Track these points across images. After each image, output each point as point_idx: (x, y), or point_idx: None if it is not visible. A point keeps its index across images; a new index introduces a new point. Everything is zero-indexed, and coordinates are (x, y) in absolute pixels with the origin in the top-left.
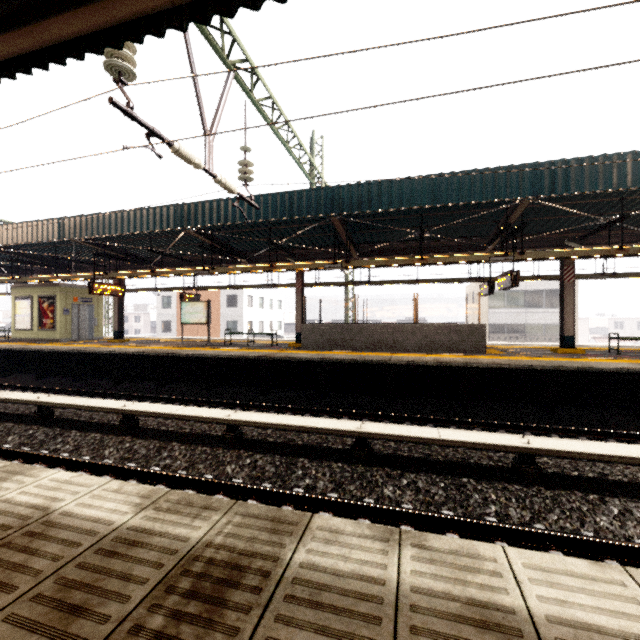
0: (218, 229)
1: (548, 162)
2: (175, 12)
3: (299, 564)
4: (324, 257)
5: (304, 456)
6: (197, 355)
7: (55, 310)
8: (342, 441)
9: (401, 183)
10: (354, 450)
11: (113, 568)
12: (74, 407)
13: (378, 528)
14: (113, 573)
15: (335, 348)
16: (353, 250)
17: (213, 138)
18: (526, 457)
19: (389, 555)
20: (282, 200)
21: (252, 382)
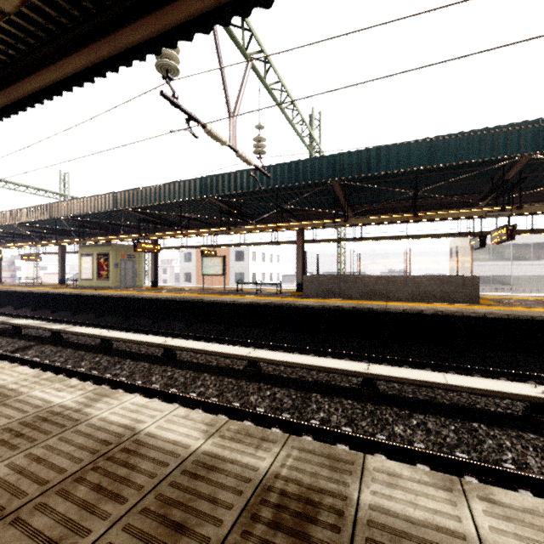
0: (233, 196)
1: None
2: (220, 10)
3: (368, 506)
4: (322, 217)
5: (316, 392)
6: (217, 301)
7: (109, 264)
8: (348, 380)
9: (398, 147)
10: (362, 389)
11: (200, 490)
12: (128, 341)
13: (436, 475)
14: (201, 495)
15: (333, 297)
16: (349, 210)
17: (235, 119)
18: (540, 407)
19: (458, 506)
20: (289, 169)
21: (262, 324)
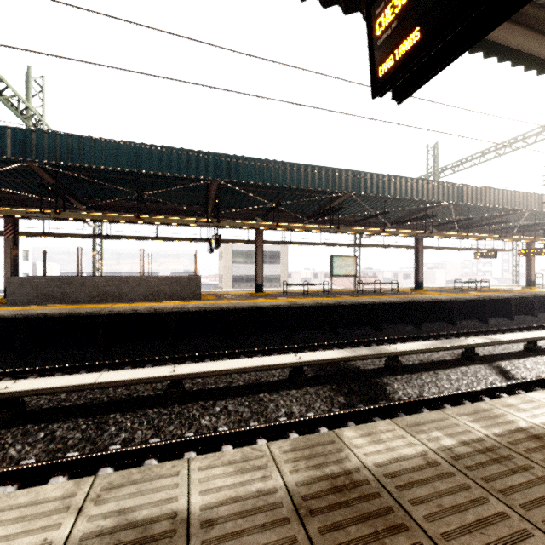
0: None
1: (225, 155)
2: None
3: None
4: (45, 206)
5: None
6: None
7: None
8: None
9: (105, 143)
10: None
11: None
12: None
13: None
14: None
15: (53, 302)
16: (77, 202)
17: None
18: (173, 383)
19: None
20: None
21: None
